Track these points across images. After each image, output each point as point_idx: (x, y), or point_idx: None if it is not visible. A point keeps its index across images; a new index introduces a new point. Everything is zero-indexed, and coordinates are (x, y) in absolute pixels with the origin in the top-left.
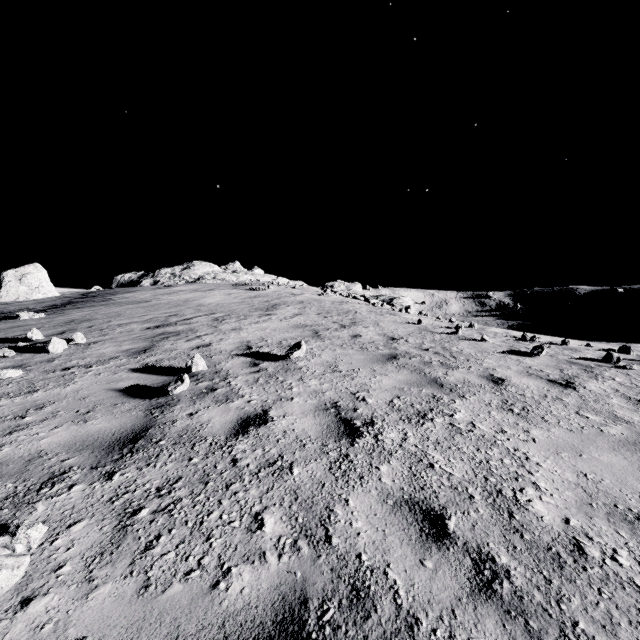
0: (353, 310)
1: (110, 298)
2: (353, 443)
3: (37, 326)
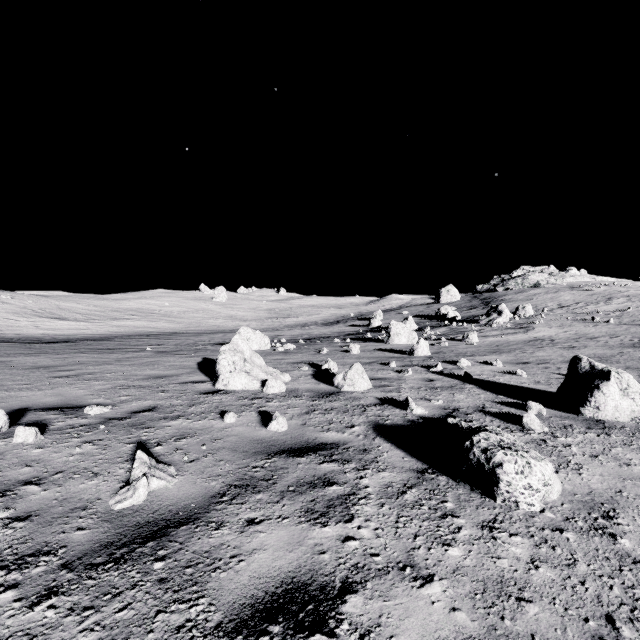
0: None
1: (502, 299)
2: None
3: (511, 308)
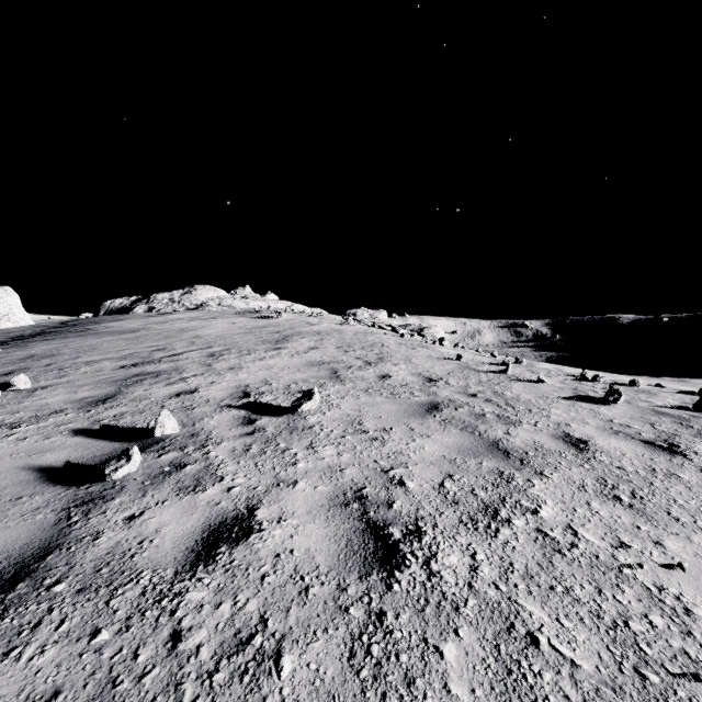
0: (379, 342)
1: (91, 327)
2: (390, 582)
3: None
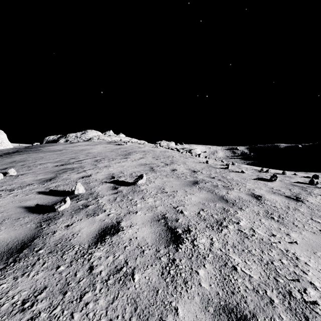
0: (171, 155)
1: (40, 149)
2: (177, 248)
3: None
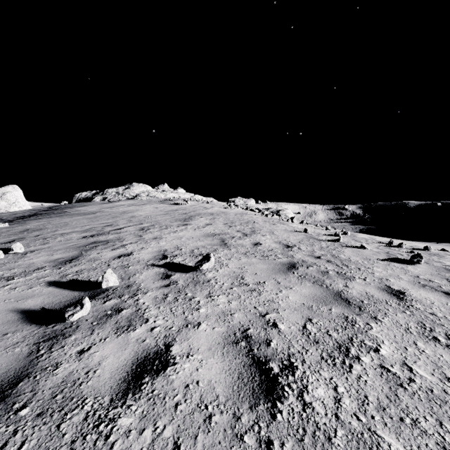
0: (252, 220)
1: (66, 211)
2: (274, 412)
3: None
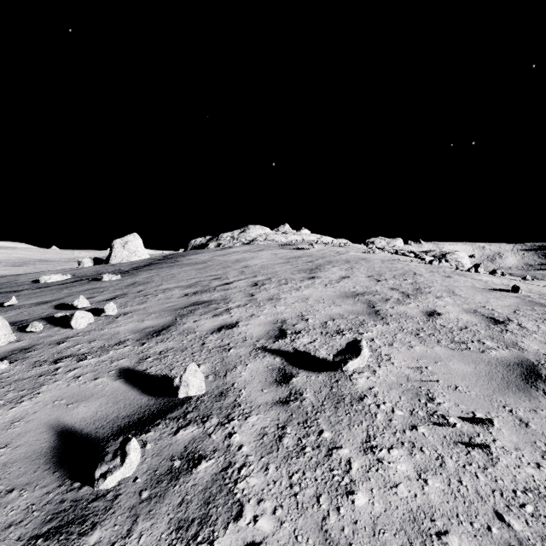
0: (410, 271)
1: (179, 260)
2: None
3: (104, 289)
